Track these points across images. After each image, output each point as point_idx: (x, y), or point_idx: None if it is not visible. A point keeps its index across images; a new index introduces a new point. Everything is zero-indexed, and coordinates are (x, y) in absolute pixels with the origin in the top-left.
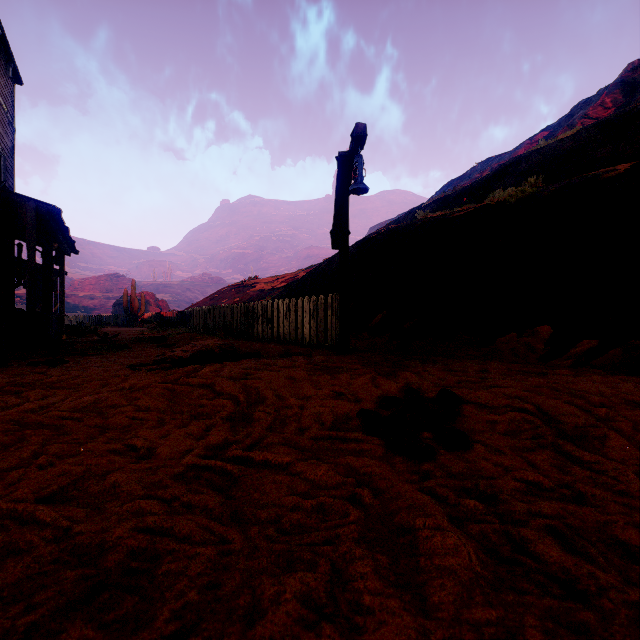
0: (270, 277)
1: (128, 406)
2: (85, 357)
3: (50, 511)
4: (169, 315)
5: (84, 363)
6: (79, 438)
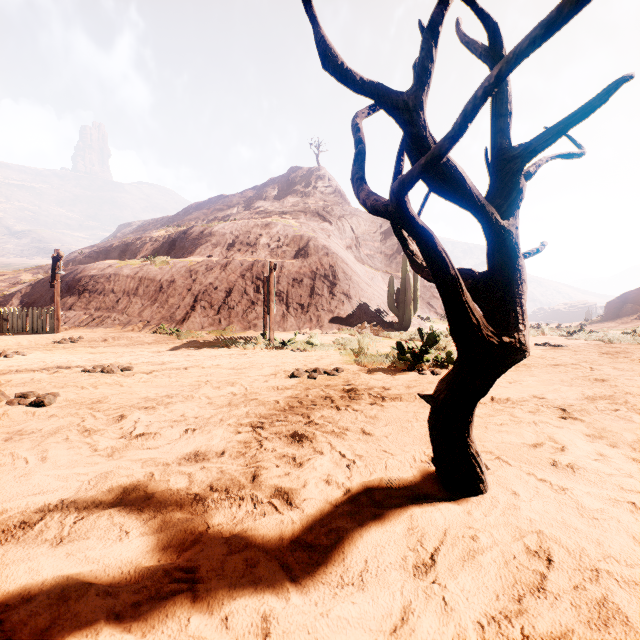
0: None
1: None
2: None
3: None
4: None
5: None
6: None
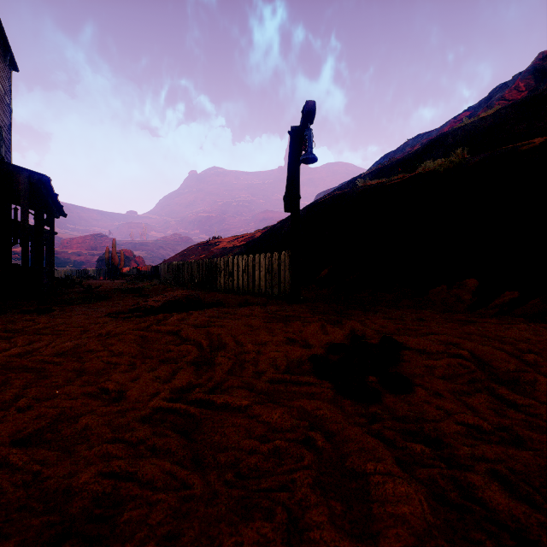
0: (231, 237)
1: (103, 351)
2: (70, 306)
3: (22, 455)
4: (144, 269)
5: (69, 311)
6: (57, 381)
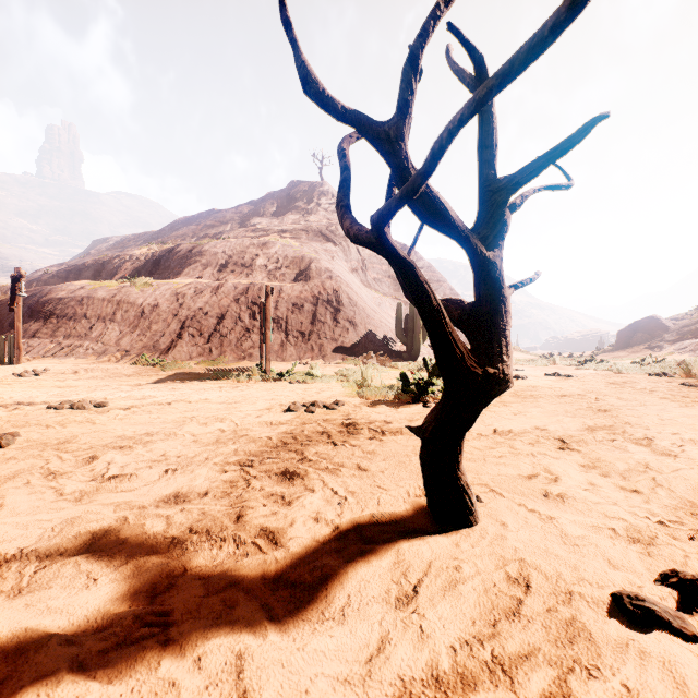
0: None
1: None
2: None
3: None
4: None
5: None
6: None
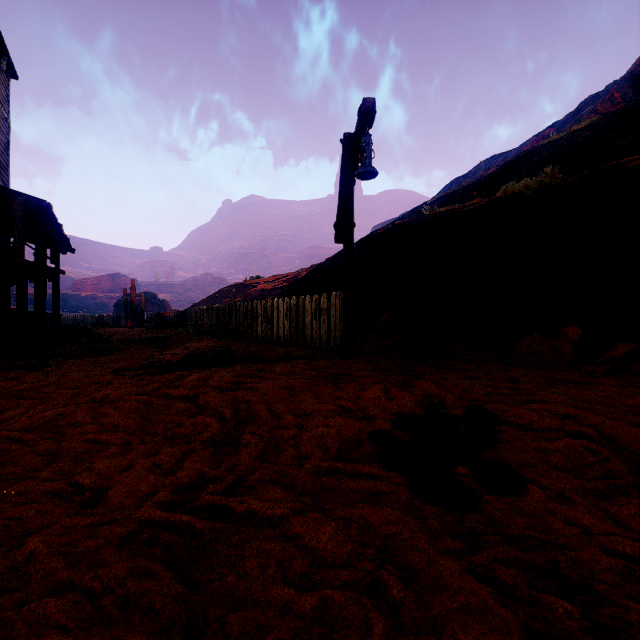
0: (272, 276)
1: (91, 425)
2: (71, 360)
3: None
4: (169, 315)
5: (68, 367)
6: (16, 471)
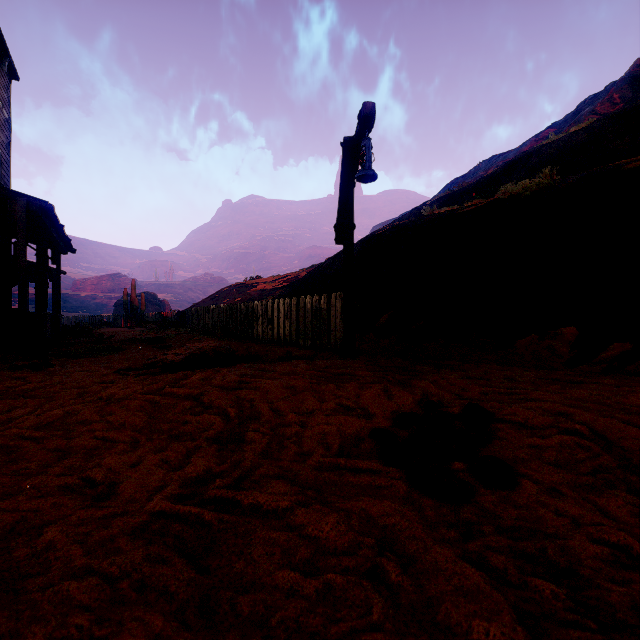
0: (272, 277)
1: (99, 423)
2: (74, 360)
3: None
4: (169, 315)
5: (71, 367)
6: (29, 467)
